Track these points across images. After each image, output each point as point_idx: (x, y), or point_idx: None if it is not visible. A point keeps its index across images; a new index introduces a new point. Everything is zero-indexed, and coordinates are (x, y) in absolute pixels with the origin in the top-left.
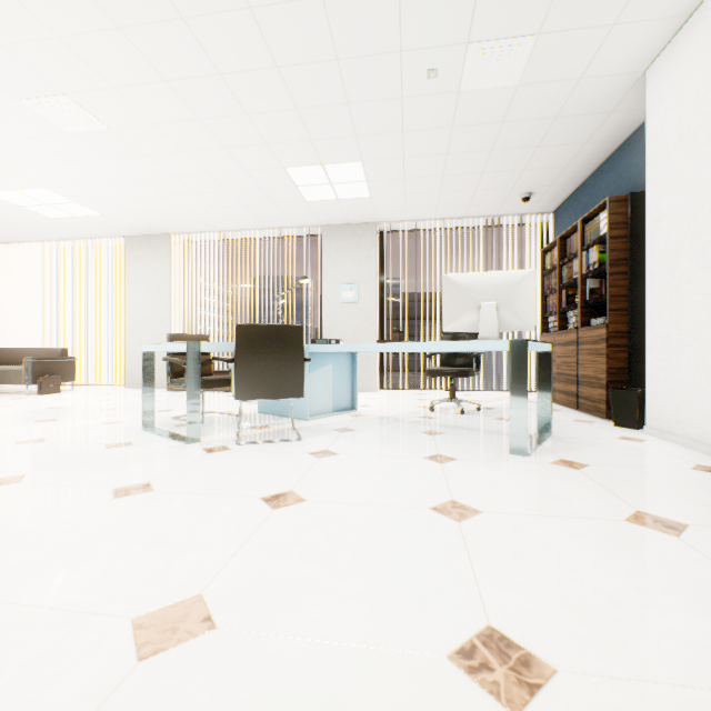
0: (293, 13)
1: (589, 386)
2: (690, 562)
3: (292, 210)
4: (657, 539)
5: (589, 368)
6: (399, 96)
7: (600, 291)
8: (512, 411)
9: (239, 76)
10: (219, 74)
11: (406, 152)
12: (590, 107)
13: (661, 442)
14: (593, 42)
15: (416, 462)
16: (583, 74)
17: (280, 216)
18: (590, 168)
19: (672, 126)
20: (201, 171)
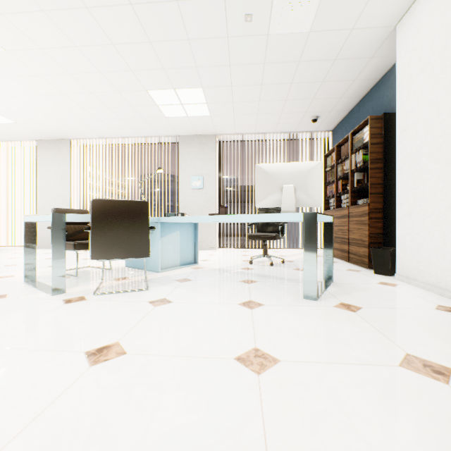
0: None
1: (356, 245)
2: None
3: (156, 123)
4: (431, 388)
5: (356, 233)
6: (225, 35)
7: (363, 181)
8: (305, 266)
9: (102, 10)
10: (86, 8)
11: (233, 82)
12: (358, 52)
13: (408, 286)
14: None
15: (231, 308)
16: (354, 26)
17: (148, 127)
18: (356, 99)
19: (415, 62)
20: (85, 90)
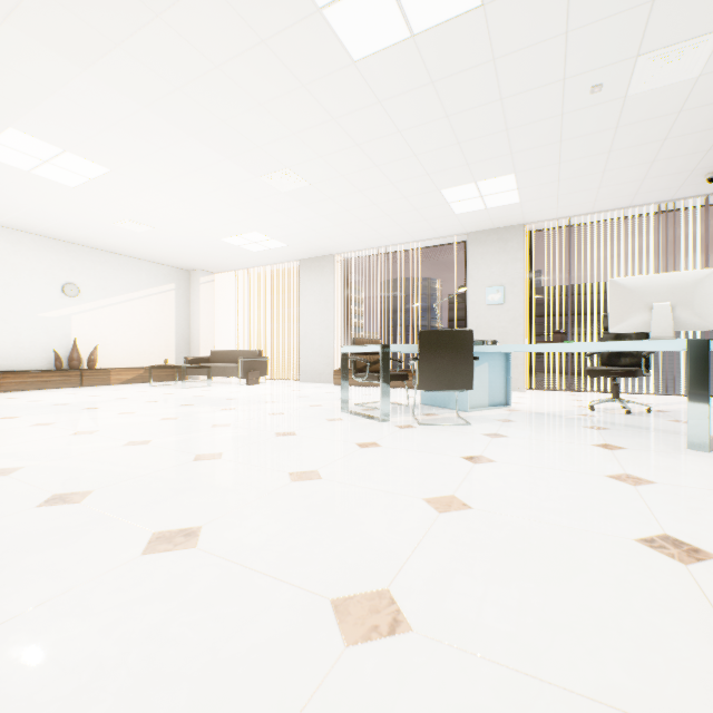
0: (467, 77)
1: None
2: None
3: (441, 223)
4: None
5: None
6: (559, 113)
7: None
8: (690, 408)
9: (414, 130)
10: (398, 132)
11: (562, 158)
12: None
13: None
14: None
15: (584, 447)
16: None
17: (428, 229)
18: None
19: None
20: (369, 203)
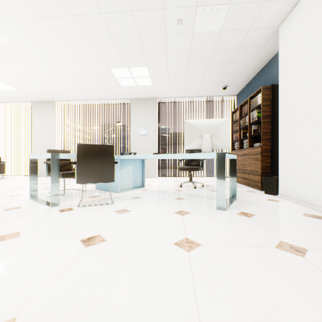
0: None
1: (253, 174)
2: (313, 274)
3: (115, 90)
4: (293, 259)
5: (253, 166)
6: (164, 33)
7: (258, 131)
8: (218, 188)
9: (82, 17)
10: (71, 15)
11: (168, 63)
12: (254, 43)
13: (287, 201)
14: (256, 10)
15: (169, 215)
16: (251, 27)
17: (109, 93)
18: (253, 74)
19: (292, 51)
20: (67, 68)
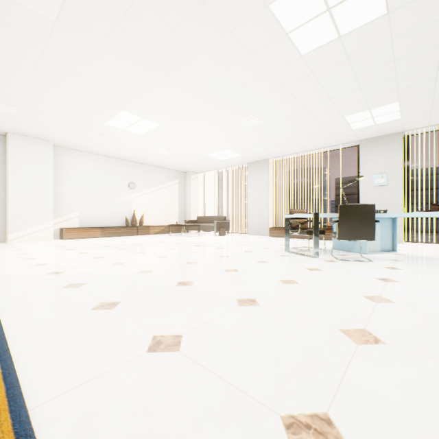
0: (371, 52)
1: None
2: None
3: (341, 136)
4: None
5: None
6: (436, 62)
7: None
8: None
9: (332, 85)
10: (321, 88)
11: (436, 88)
12: None
13: None
14: None
15: None
16: None
17: (332, 140)
18: None
19: None
20: (296, 128)
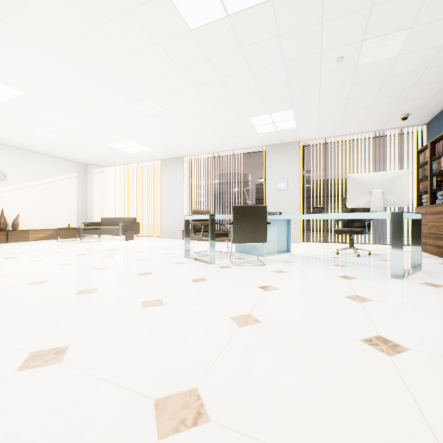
0: (263, 46)
1: None
2: None
3: (249, 139)
4: None
5: None
6: (318, 73)
7: None
8: (392, 253)
9: (231, 78)
10: (221, 79)
11: (320, 101)
12: None
13: None
14: None
15: (332, 278)
16: None
17: (242, 142)
18: None
19: None
20: (204, 124)
